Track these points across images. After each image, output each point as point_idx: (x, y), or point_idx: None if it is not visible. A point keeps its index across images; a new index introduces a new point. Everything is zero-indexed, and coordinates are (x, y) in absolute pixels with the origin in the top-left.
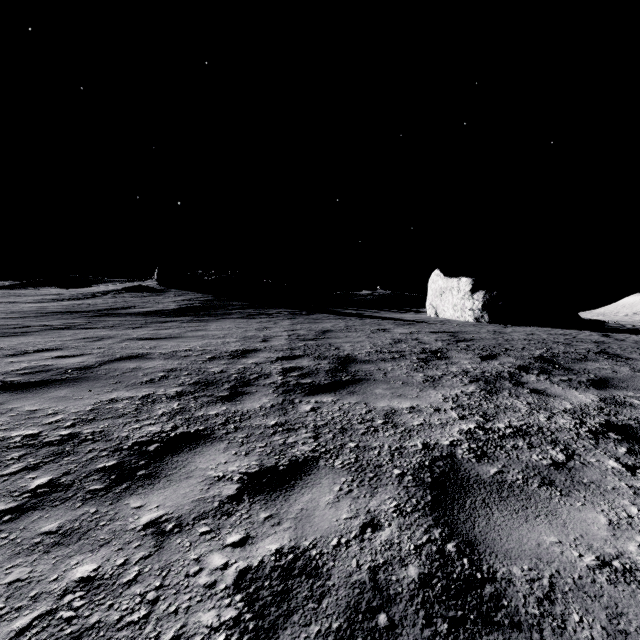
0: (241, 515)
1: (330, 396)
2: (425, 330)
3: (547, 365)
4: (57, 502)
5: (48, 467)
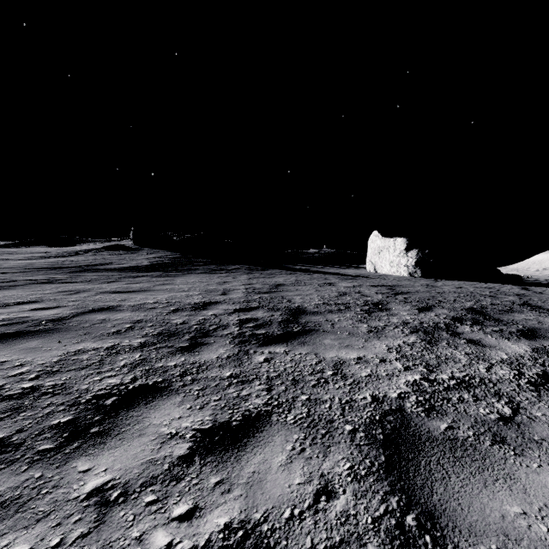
0: (190, 480)
1: (282, 347)
2: (366, 284)
3: (478, 316)
4: (2, 465)
5: (2, 424)
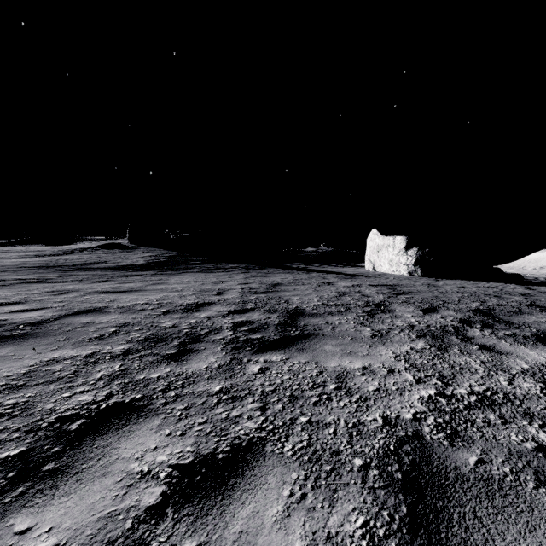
0: None
1: (279, 354)
2: (366, 283)
3: (487, 318)
4: None
5: None
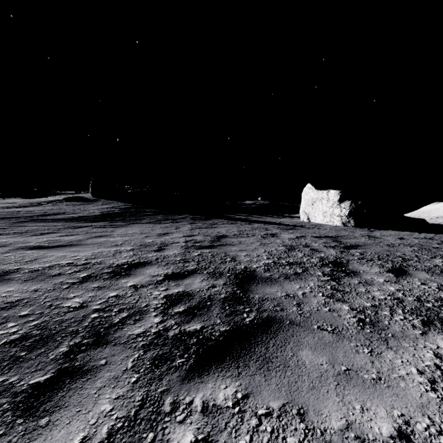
0: None
1: (230, 379)
2: (308, 235)
3: None
4: None
5: None
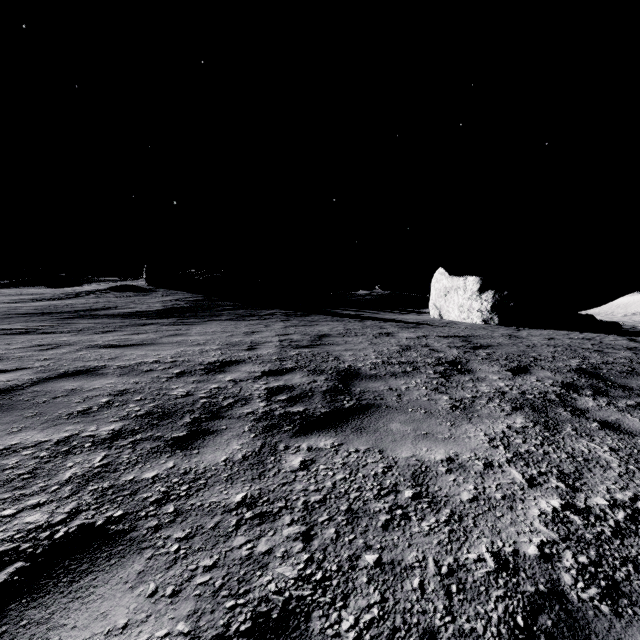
0: None
1: (329, 437)
2: (433, 334)
3: (596, 381)
4: None
5: None
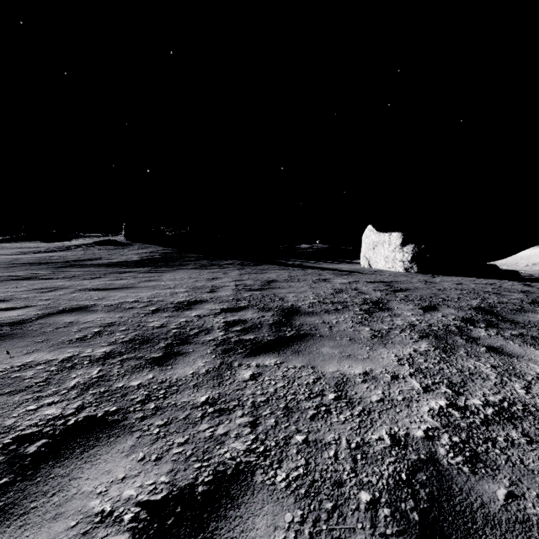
0: None
1: (273, 357)
2: (362, 280)
3: (490, 317)
4: None
5: None
